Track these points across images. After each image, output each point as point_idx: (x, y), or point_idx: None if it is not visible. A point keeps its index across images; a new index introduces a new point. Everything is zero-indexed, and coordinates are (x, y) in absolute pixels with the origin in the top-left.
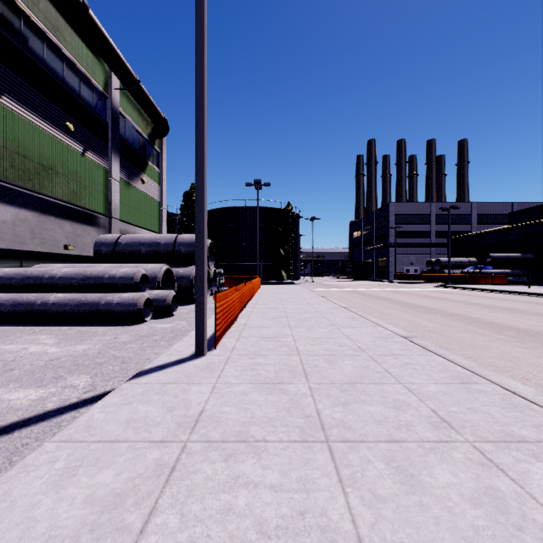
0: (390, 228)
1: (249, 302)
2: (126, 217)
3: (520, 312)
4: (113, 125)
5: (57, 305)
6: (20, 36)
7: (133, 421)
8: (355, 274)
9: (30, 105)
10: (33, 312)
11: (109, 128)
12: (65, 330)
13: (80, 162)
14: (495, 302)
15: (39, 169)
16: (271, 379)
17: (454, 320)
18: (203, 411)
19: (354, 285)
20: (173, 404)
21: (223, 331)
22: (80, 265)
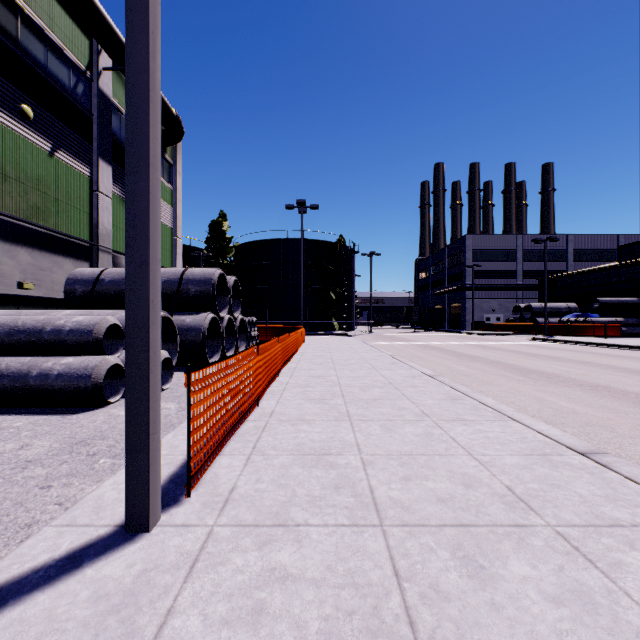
0: (467, 267)
1: (287, 365)
2: (123, 247)
3: None
4: (100, 119)
5: None
6: None
7: None
8: (423, 323)
9: None
10: None
11: (95, 122)
12: None
13: (46, 165)
14: (633, 363)
15: None
16: None
17: (607, 397)
18: None
19: (424, 337)
20: None
21: (220, 440)
22: (29, 312)
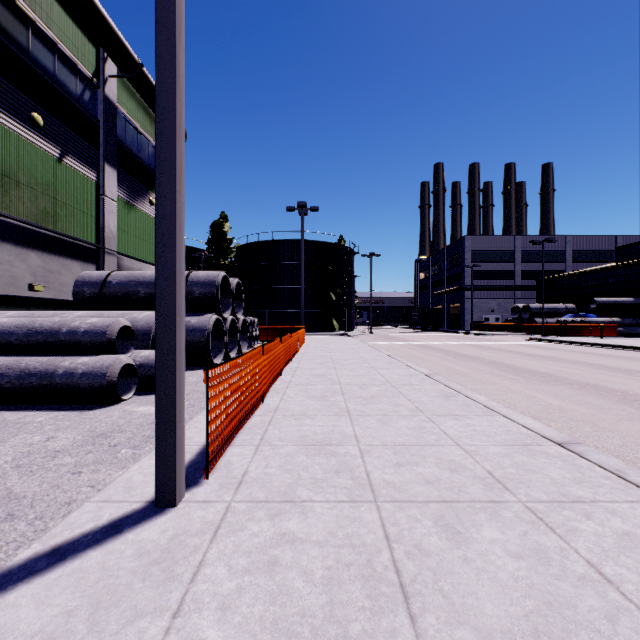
0: (466, 267)
1: (289, 365)
2: (127, 249)
3: None
4: (106, 125)
5: None
6: None
7: None
8: (422, 323)
9: None
10: None
11: (101, 128)
12: None
13: (55, 170)
14: (625, 363)
15: None
16: (317, 624)
17: (594, 395)
18: None
19: (423, 338)
20: None
21: (231, 432)
22: (42, 313)
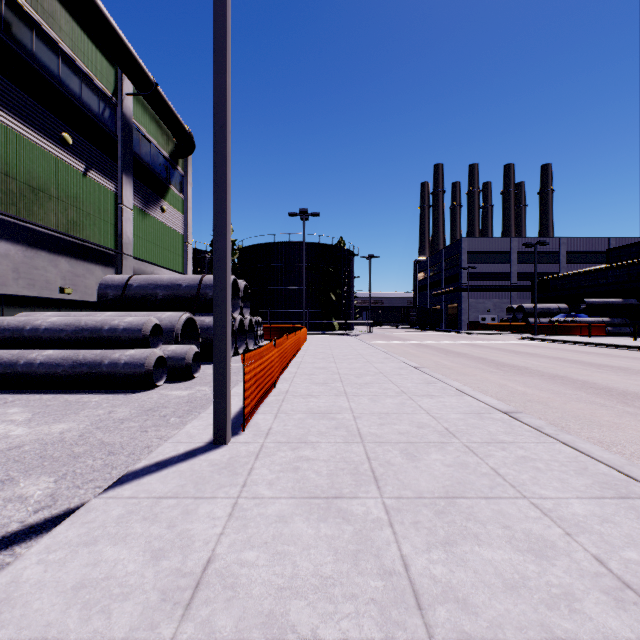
0: (463, 268)
1: (293, 359)
2: (142, 254)
3: (638, 373)
4: (124, 139)
5: (39, 366)
6: (0, 20)
7: (87, 585)
8: (420, 323)
9: (13, 109)
10: (8, 375)
11: (119, 143)
12: (47, 400)
13: (81, 184)
14: (600, 359)
15: (26, 190)
16: (324, 489)
17: (557, 384)
18: (211, 560)
19: (420, 337)
20: (164, 543)
21: (256, 404)
22: (77, 313)
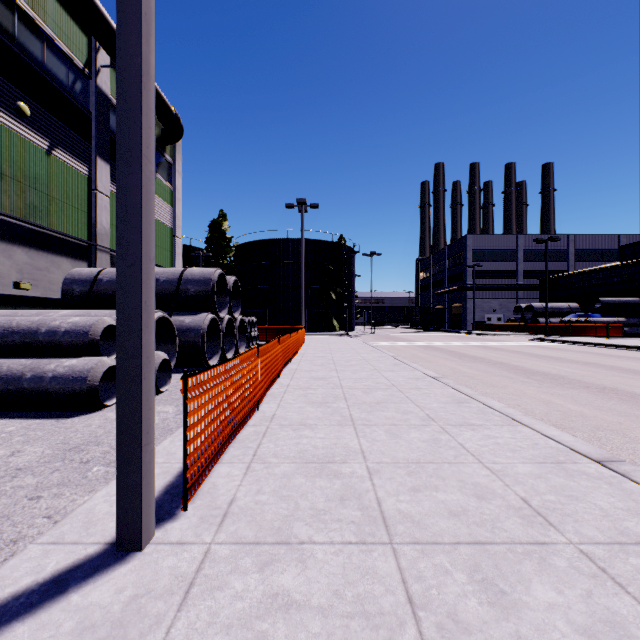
0: (468, 266)
1: (287, 366)
2: None
3: None
4: (99, 117)
5: None
6: None
7: None
8: (423, 323)
9: None
10: None
11: (93, 120)
12: None
13: (43, 163)
14: (638, 364)
15: None
16: None
17: (615, 400)
18: None
19: (425, 338)
20: None
21: (219, 447)
22: (25, 312)
